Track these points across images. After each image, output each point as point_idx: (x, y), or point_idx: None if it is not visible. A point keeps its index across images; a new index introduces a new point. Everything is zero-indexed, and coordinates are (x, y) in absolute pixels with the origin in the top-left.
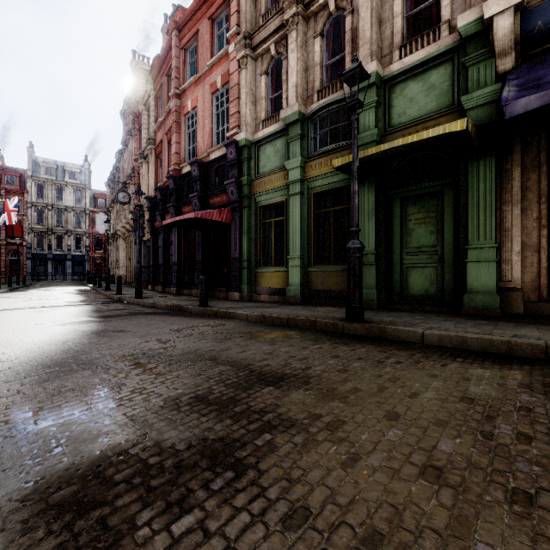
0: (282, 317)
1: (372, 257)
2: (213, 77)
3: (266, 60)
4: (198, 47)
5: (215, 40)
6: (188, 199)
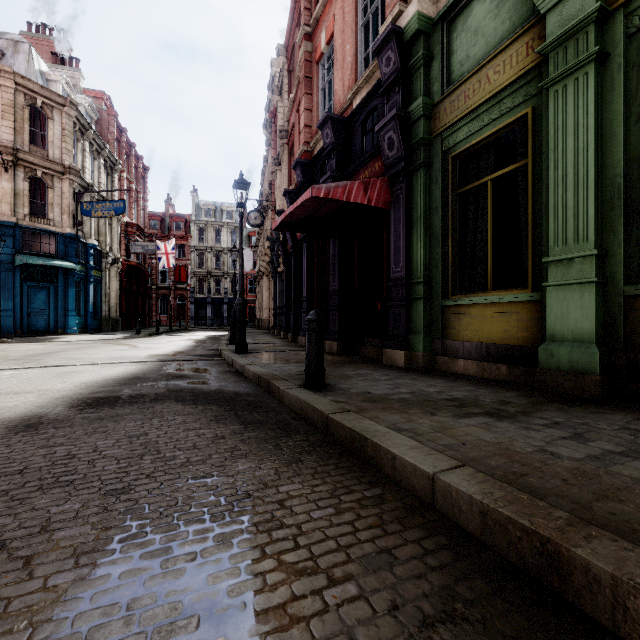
0: None
1: None
2: None
3: None
4: None
5: None
6: None
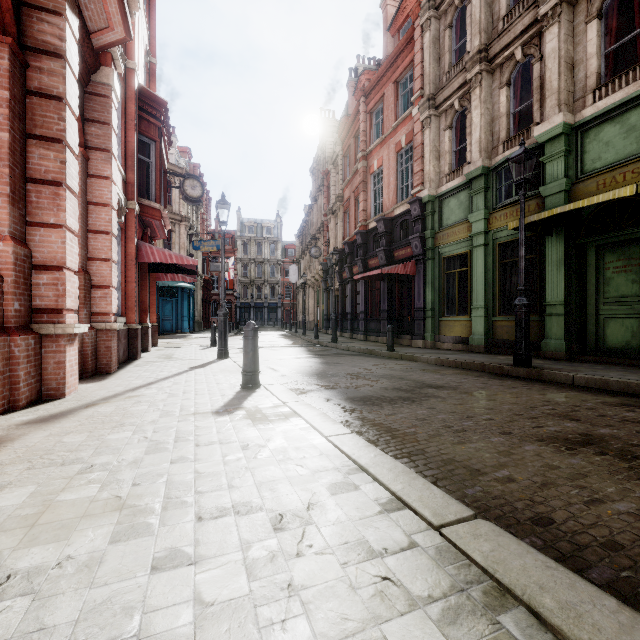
0: (457, 361)
1: (560, 308)
2: (398, 137)
3: (450, 115)
4: (384, 110)
5: (399, 101)
6: (374, 253)
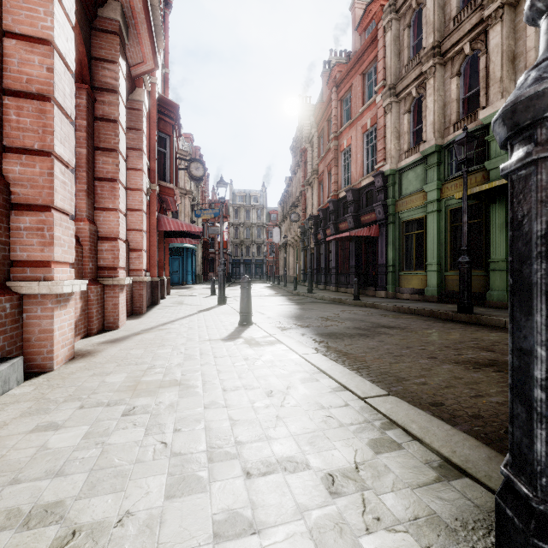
0: (410, 308)
1: (503, 264)
2: (364, 120)
3: (408, 101)
4: (352, 98)
5: (365, 90)
6: (344, 218)
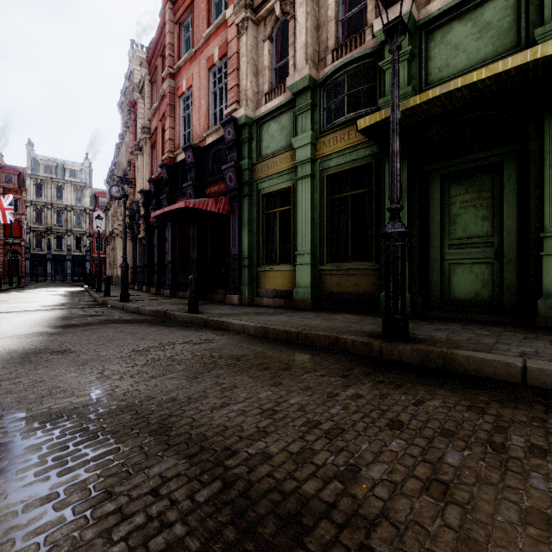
0: (289, 331)
1: None
2: (210, 50)
3: (270, 23)
4: (194, 19)
5: (212, 9)
6: (183, 190)
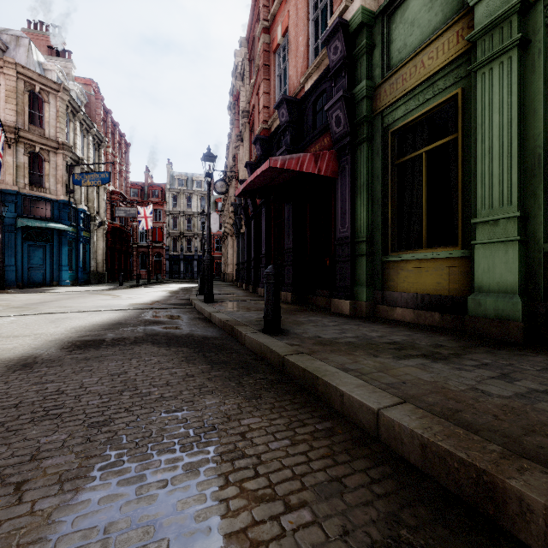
0: None
1: None
2: None
3: None
4: None
5: None
6: None
